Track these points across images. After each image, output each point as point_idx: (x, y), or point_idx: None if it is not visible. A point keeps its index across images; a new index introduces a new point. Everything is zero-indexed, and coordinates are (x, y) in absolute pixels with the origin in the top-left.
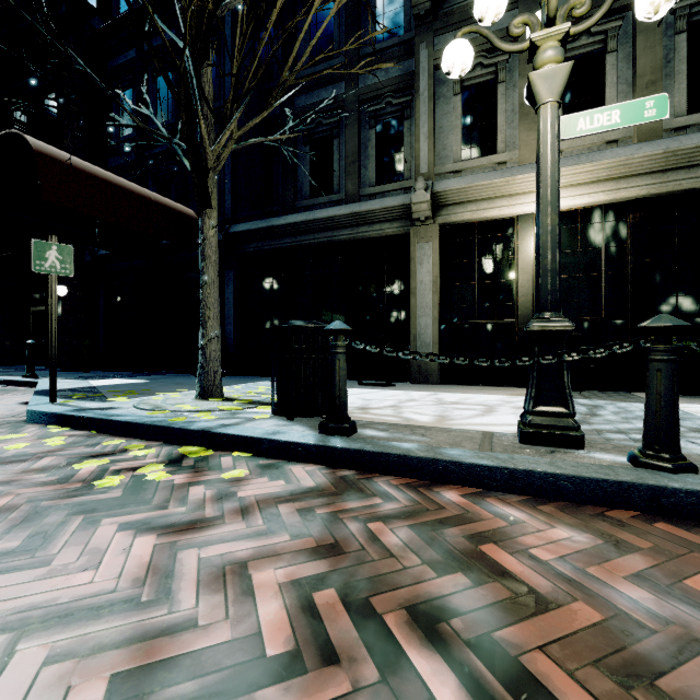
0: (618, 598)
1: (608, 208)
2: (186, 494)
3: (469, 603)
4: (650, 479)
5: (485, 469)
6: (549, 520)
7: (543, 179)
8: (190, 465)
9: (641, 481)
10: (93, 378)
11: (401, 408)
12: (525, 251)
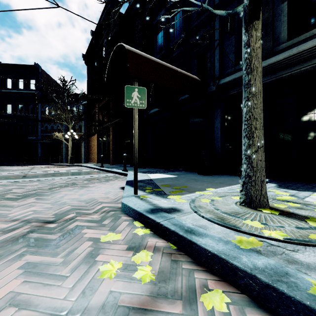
0: None
1: None
2: None
3: None
4: None
5: None
6: None
7: None
8: None
9: None
10: (148, 173)
11: None
12: None
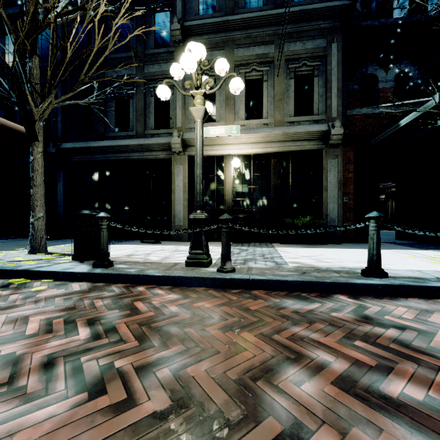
0: (166, 310)
1: (264, 155)
2: (7, 298)
3: (113, 316)
4: (213, 275)
5: (158, 277)
6: (171, 293)
7: (196, 153)
8: (14, 287)
9: (209, 276)
10: None
11: (150, 254)
12: (228, 173)
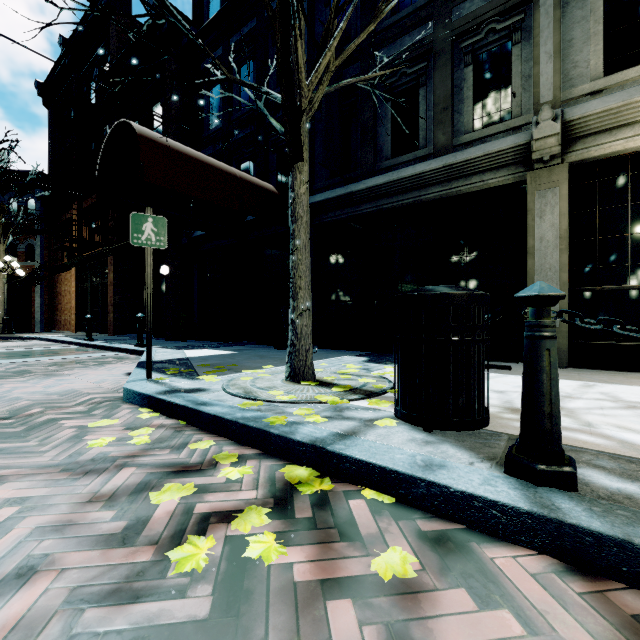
0: None
1: None
2: (326, 636)
3: None
4: None
5: None
6: None
7: None
8: (307, 516)
9: None
10: (188, 348)
11: (577, 413)
12: None
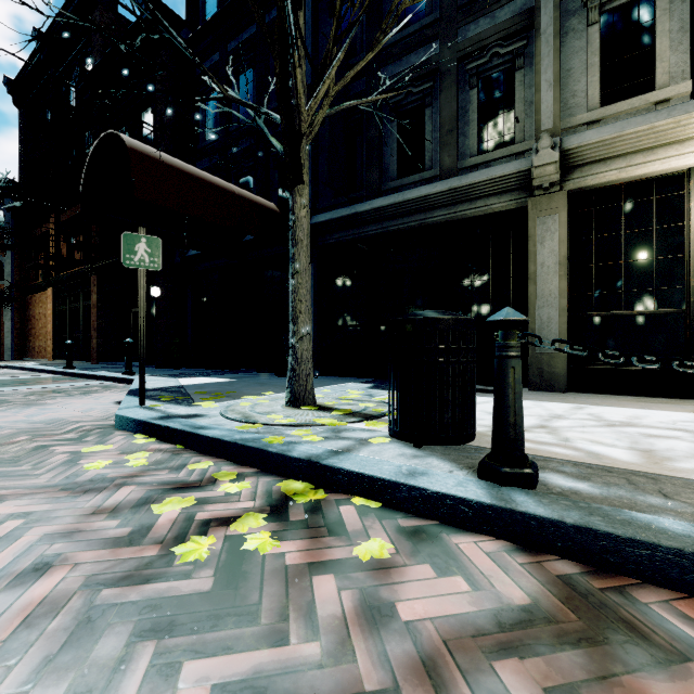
0: None
1: None
2: (310, 598)
3: None
4: None
5: None
6: None
7: None
8: (300, 519)
9: None
10: (182, 376)
11: (559, 431)
12: None
